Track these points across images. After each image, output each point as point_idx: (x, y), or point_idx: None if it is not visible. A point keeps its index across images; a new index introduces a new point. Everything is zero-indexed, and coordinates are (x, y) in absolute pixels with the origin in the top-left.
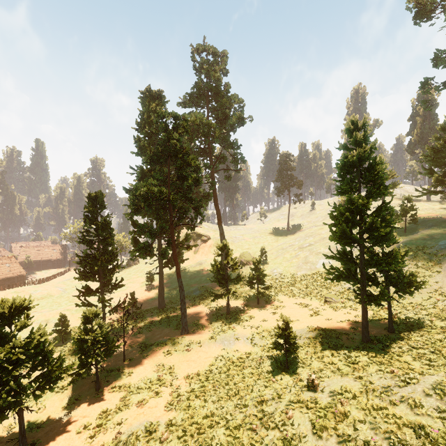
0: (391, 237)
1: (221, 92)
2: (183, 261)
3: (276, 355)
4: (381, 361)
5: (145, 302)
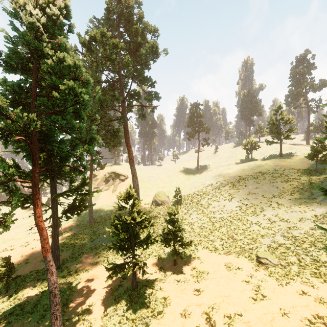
0: None
1: (133, 18)
2: (88, 207)
3: None
4: None
5: (42, 256)
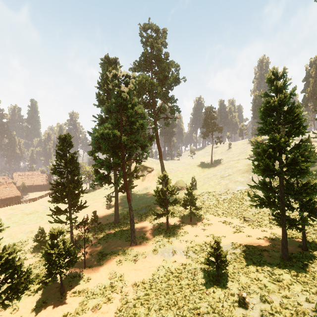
0: (307, 171)
1: (162, 59)
2: (133, 187)
3: (208, 268)
4: (304, 280)
5: (105, 217)
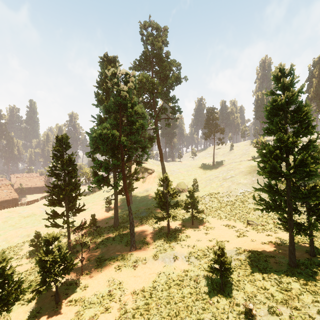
0: (315, 173)
1: (163, 58)
2: (133, 189)
3: (211, 276)
4: (314, 290)
5: (104, 220)
